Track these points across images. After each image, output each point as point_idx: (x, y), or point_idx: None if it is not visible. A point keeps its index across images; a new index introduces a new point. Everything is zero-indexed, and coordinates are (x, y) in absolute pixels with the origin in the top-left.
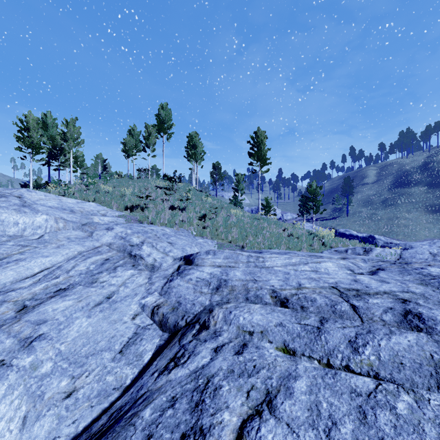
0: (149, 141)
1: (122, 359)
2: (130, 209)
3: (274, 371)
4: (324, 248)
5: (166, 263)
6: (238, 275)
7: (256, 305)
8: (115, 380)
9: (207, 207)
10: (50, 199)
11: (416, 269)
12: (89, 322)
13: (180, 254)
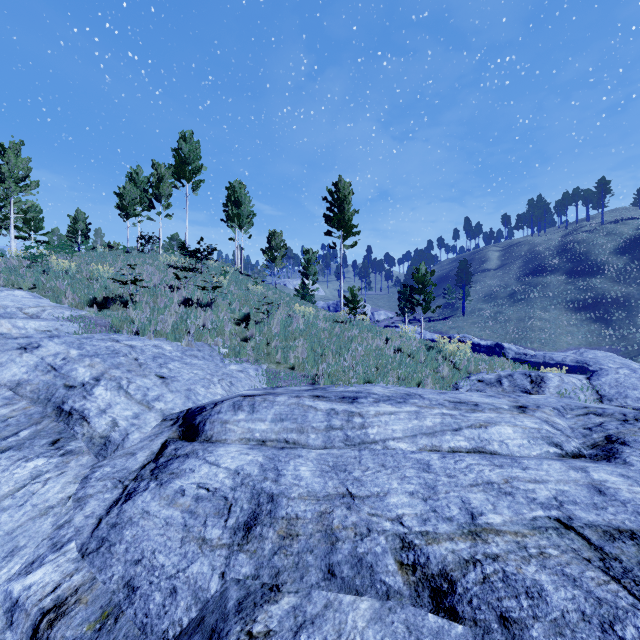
0: (160, 191)
1: None
2: (101, 304)
3: None
4: (458, 375)
5: (141, 432)
6: (307, 477)
7: (360, 604)
8: None
9: (255, 301)
10: None
11: None
12: None
13: (180, 404)
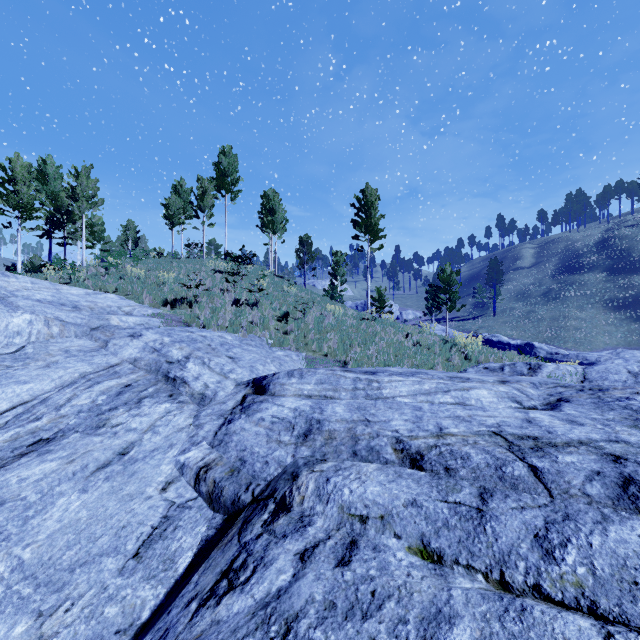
0: (204, 203)
1: (137, 569)
2: (171, 304)
3: (410, 605)
4: (468, 364)
5: (224, 391)
6: (340, 412)
7: (371, 465)
8: (120, 614)
9: (291, 301)
10: (41, 289)
11: (619, 399)
12: (83, 501)
13: (247, 375)
